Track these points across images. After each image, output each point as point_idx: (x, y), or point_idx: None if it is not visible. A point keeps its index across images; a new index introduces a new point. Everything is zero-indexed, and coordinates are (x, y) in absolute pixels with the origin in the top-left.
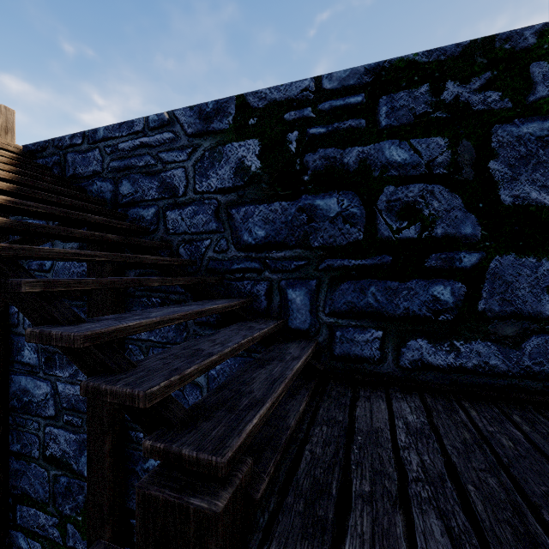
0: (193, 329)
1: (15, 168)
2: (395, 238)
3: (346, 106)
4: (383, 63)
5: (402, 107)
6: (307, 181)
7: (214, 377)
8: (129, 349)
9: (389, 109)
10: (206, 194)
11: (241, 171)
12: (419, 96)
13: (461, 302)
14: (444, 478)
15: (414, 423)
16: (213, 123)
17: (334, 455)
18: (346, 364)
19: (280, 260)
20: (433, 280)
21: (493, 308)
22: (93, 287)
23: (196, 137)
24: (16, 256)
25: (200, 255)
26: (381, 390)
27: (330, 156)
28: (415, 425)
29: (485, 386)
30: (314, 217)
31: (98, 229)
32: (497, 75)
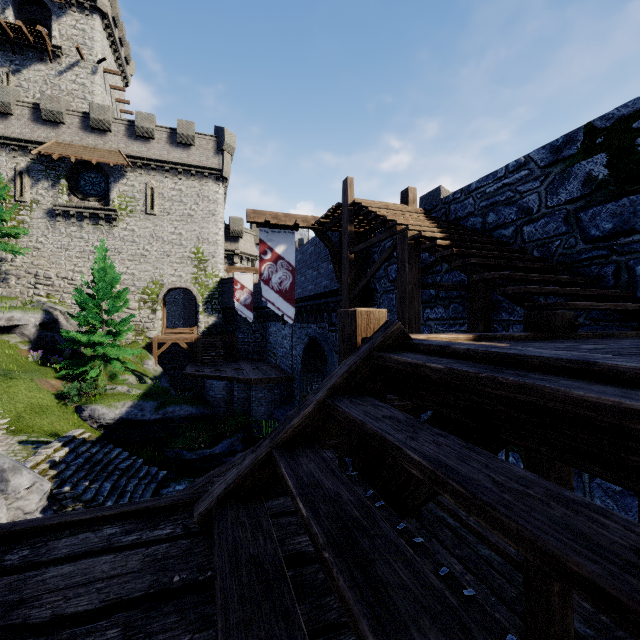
0: None
1: (432, 222)
2: None
3: None
4: None
5: None
6: None
7: None
8: (493, 327)
9: None
10: (556, 207)
11: (588, 182)
12: None
13: None
14: None
15: None
16: (562, 152)
17: None
18: None
19: (627, 244)
20: None
21: None
22: (492, 263)
23: (547, 168)
24: (461, 254)
25: (551, 253)
26: None
27: None
28: None
29: None
30: None
31: None
32: None
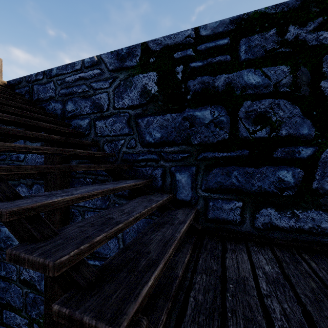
0: (113, 199)
1: None
2: (251, 137)
3: (217, 47)
4: (242, 16)
5: (256, 45)
6: (189, 99)
7: (127, 232)
8: (72, 212)
9: (247, 47)
10: (121, 109)
11: (144, 93)
12: (268, 37)
13: (300, 182)
14: (305, 327)
15: (271, 273)
16: (126, 62)
17: (213, 302)
18: (217, 224)
19: (170, 153)
20: (279, 166)
21: (324, 187)
22: (31, 172)
23: (114, 72)
24: None
25: (117, 150)
26: (242, 244)
27: (205, 81)
28: (272, 275)
29: (317, 242)
30: (194, 123)
31: (51, 133)
32: (327, 19)
